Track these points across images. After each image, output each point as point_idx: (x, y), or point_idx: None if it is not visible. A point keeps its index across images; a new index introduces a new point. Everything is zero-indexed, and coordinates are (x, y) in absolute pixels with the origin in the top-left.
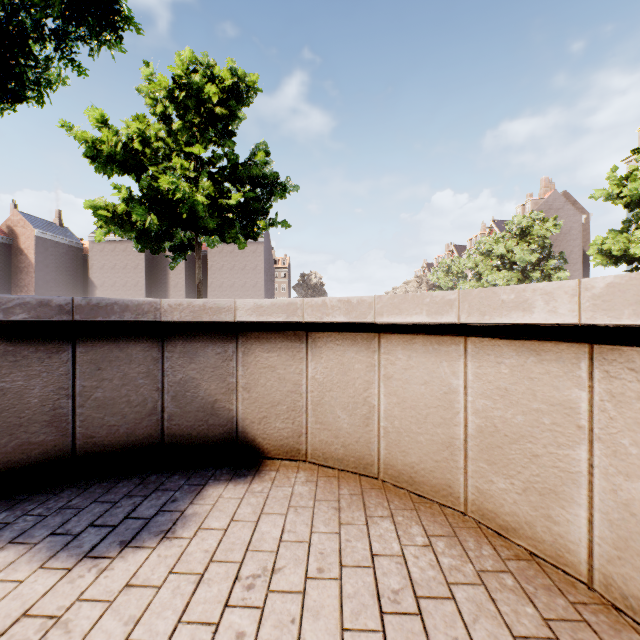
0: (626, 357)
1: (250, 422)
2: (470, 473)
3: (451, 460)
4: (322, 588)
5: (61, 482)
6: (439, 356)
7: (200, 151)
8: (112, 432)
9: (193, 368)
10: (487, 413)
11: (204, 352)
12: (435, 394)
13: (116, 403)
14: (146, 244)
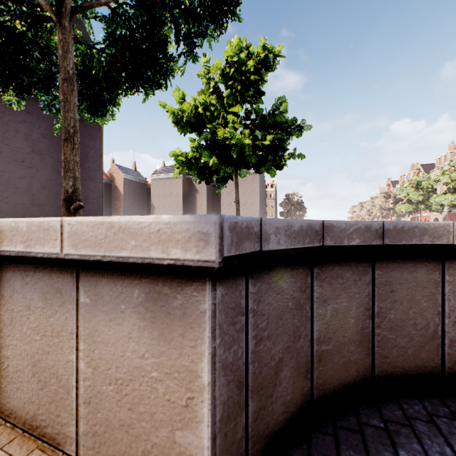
0: None
1: None
2: None
3: None
4: None
5: (385, 405)
6: None
7: (238, 109)
8: (401, 354)
9: None
10: None
11: None
12: None
13: (404, 325)
14: (203, 178)
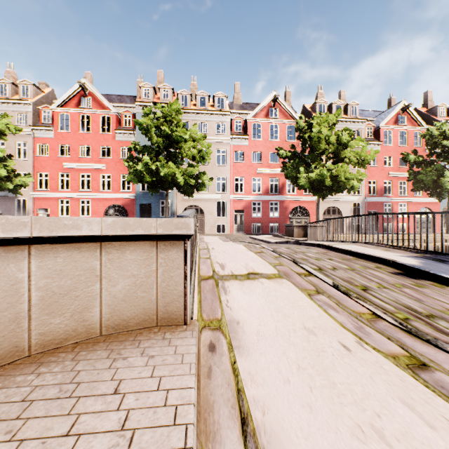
0: (114, 245)
1: None
2: (34, 328)
3: (18, 328)
4: (29, 428)
5: None
6: (7, 260)
7: None
8: None
9: None
10: (48, 286)
11: None
12: (3, 288)
13: None
14: None
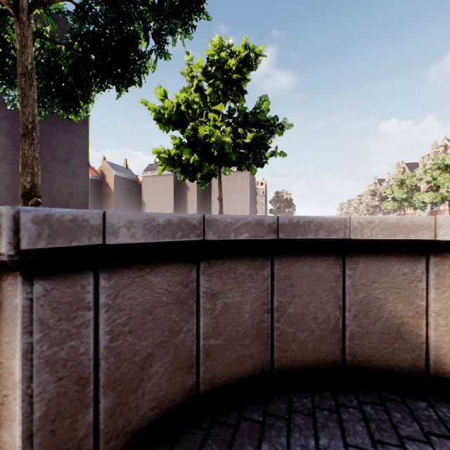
0: None
1: (447, 352)
2: None
3: None
4: None
5: (275, 399)
6: None
7: (221, 108)
8: (301, 347)
9: (375, 287)
10: None
11: (388, 271)
12: None
13: (304, 319)
14: (186, 175)
